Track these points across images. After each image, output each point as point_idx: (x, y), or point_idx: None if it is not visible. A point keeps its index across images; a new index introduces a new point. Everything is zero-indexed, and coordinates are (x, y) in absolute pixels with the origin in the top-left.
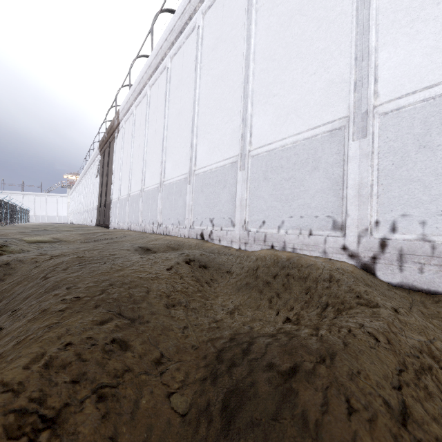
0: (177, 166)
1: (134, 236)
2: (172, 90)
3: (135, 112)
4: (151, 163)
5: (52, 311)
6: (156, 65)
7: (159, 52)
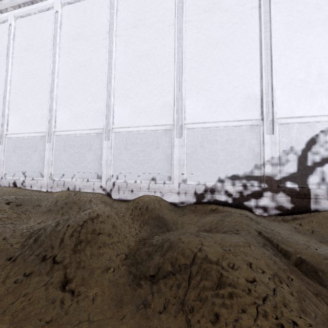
0: None
1: None
2: None
3: None
4: None
5: None
6: None
7: None
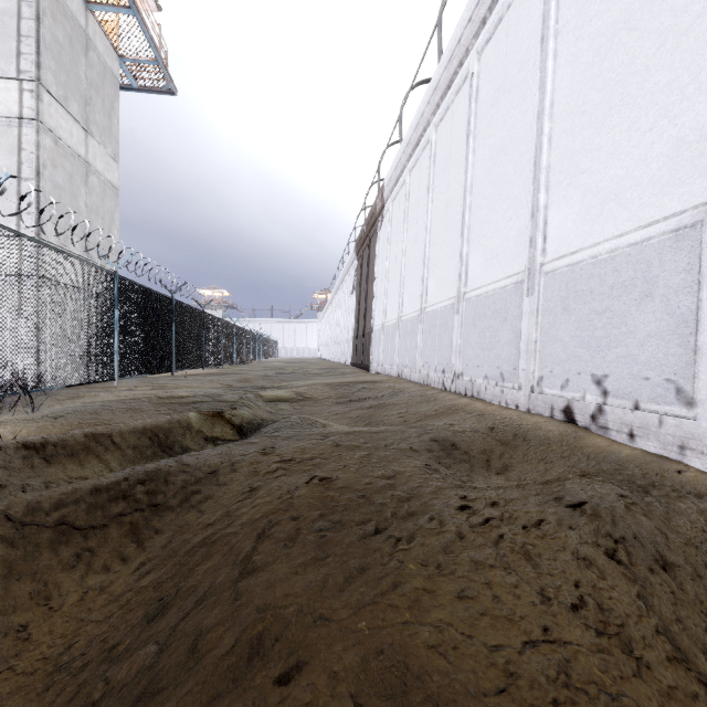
0: (496, 261)
1: (411, 395)
2: (481, 113)
3: (408, 181)
4: (439, 261)
5: None
6: (448, 81)
7: (455, 53)
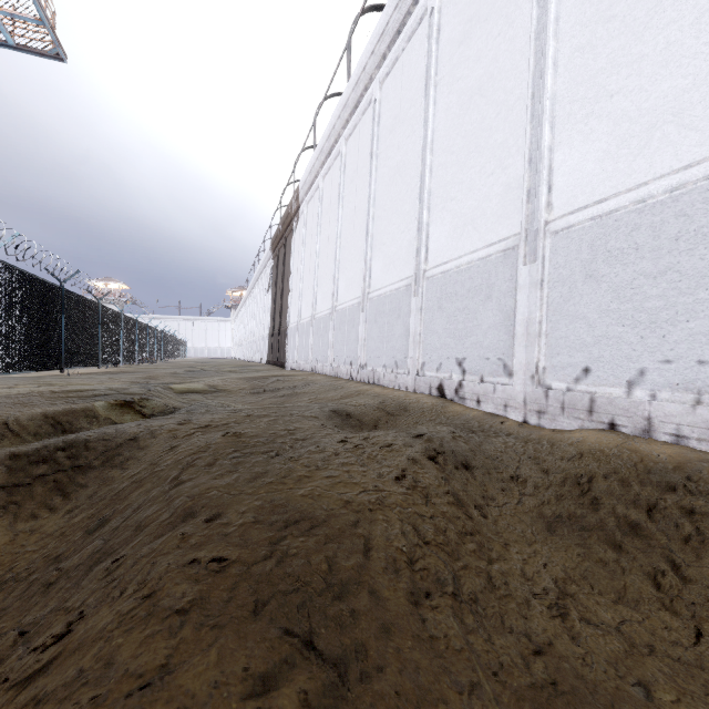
0: (393, 266)
1: (322, 385)
2: (382, 136)
3: (322, 186)
4: (348, 264)
5: (164, 608)
6: (355, 101)
7: (361, 78)
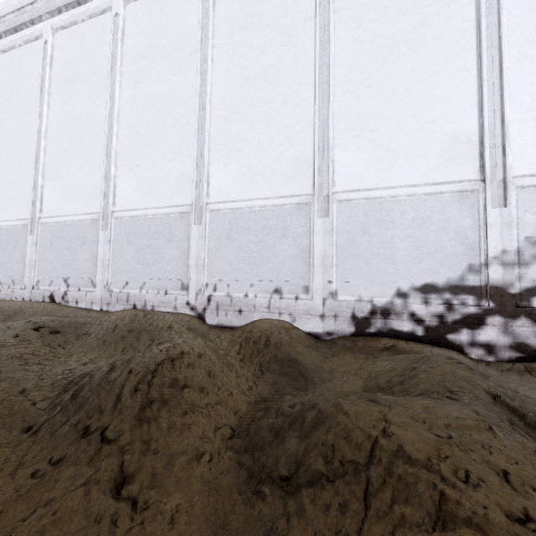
0: (10, 207)
1: None
2: None
3: None
4: None
5: None
6: None
7: None
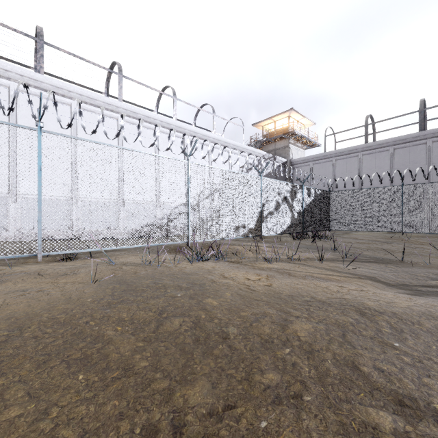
0: None
1: None
2: None
3: None
4: None
5: None
6: None
7: None
